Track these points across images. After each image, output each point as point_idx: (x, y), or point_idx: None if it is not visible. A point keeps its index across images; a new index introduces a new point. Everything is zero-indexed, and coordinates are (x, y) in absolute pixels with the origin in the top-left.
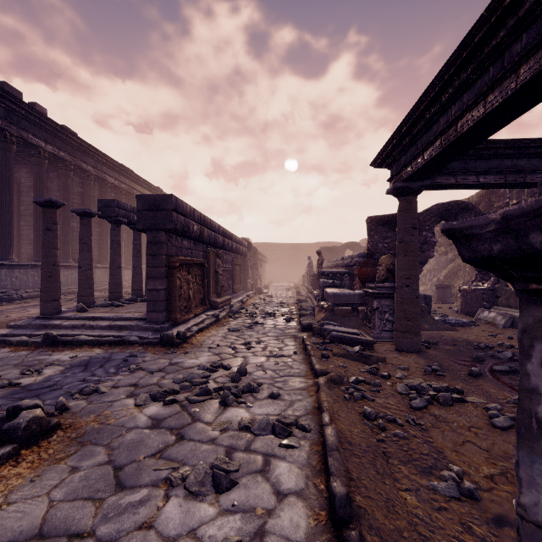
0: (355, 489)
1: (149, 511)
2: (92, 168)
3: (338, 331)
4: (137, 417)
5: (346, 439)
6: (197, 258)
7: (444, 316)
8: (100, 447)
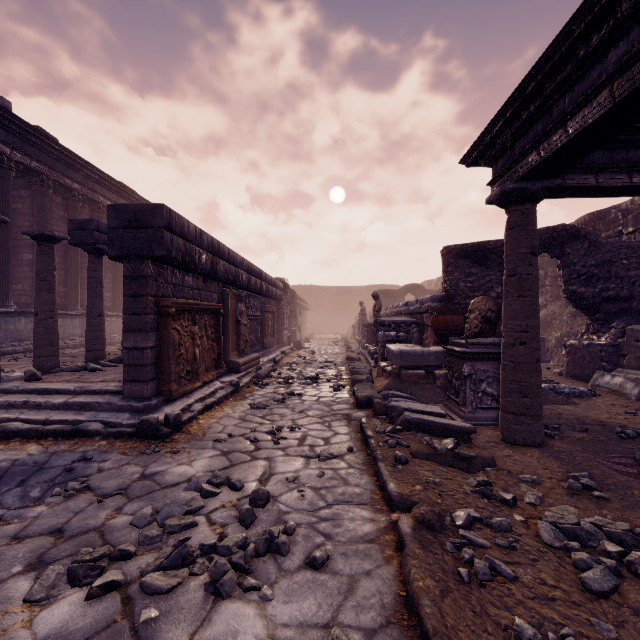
0: None
1: None
2: (80, 185)
3: (413, 410)
4: None
5: None
6: (209, 302)
7: (547, 381)
8: None
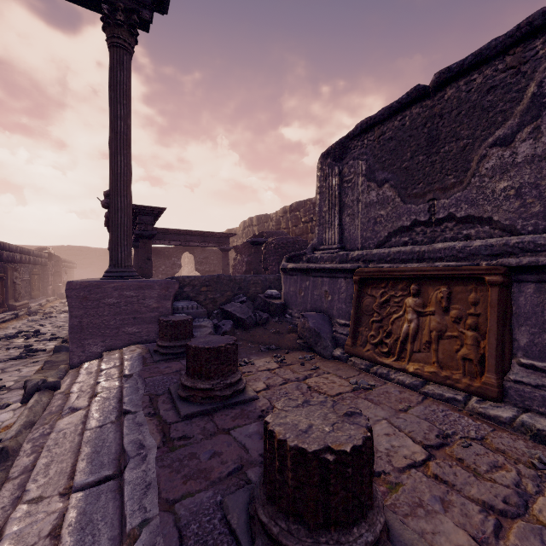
0: None
1: (3, 352)
2: None
3: None
4: None
5: None
6: None
7: None
8: None
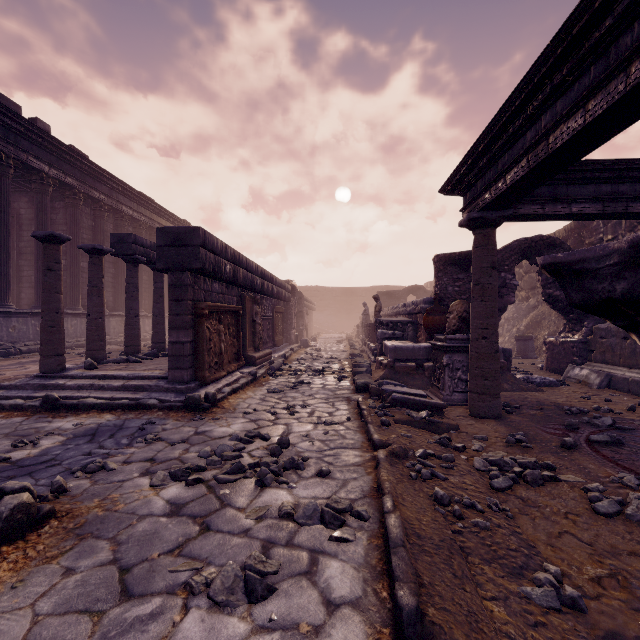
0: (427, 599)
1: (162, 629)
2: (106, 197)
3: (400, 392)
4: (152, 501)
5: (414, 530)
6: (231, 304)
7: (526, 374)
8: (103, 541)
